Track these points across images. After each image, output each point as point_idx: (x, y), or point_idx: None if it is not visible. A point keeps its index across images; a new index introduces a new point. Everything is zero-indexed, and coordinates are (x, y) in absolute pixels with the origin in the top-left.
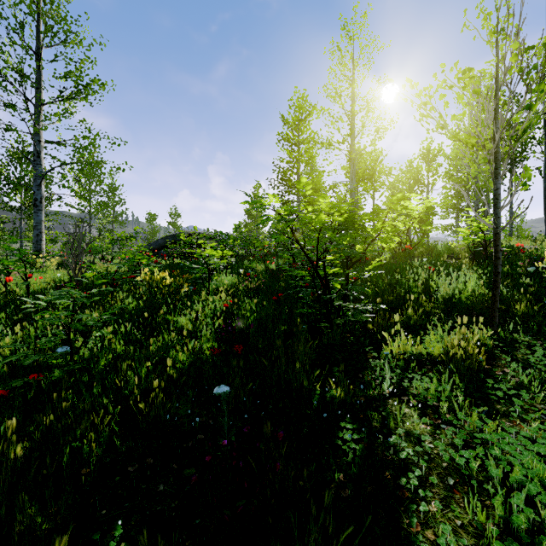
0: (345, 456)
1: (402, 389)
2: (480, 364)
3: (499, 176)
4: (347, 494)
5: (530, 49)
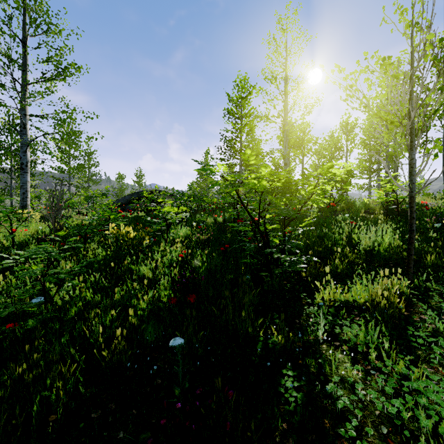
0: (287, 403)
1: (334, 334)
2: (400, 311)
3: (414, 148)
4: (291, 443)
5: (443, 39)
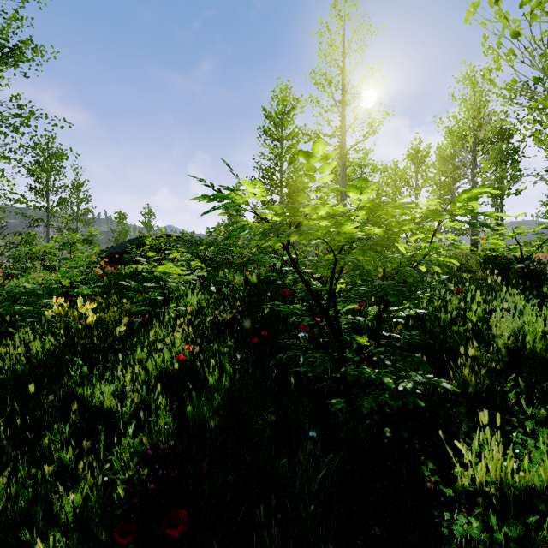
0: None
1: None
2: None
3: None
4: None
5: None
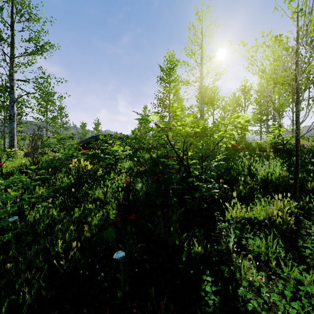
0: (206, 304)
1: (241, 245)
2: (291, 226)
3: (299, 103)
4: None
5: None
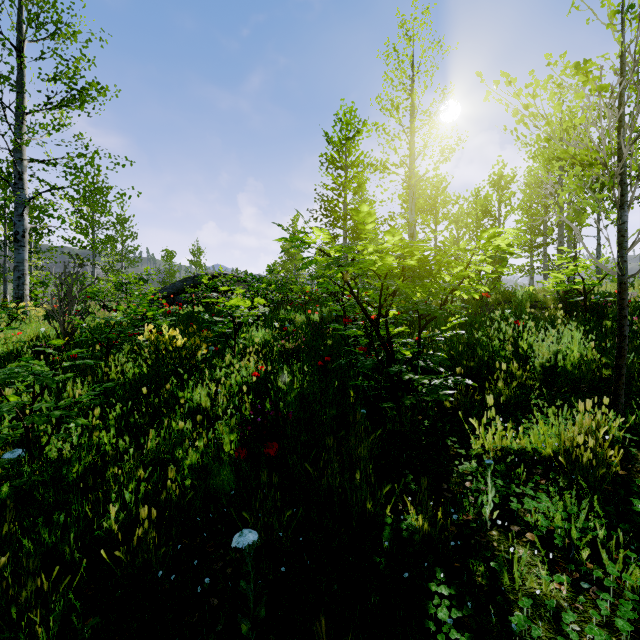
0: None
1: (508, 511)
2: (612, 469)
3: (626, 205)
4: None
5: None
